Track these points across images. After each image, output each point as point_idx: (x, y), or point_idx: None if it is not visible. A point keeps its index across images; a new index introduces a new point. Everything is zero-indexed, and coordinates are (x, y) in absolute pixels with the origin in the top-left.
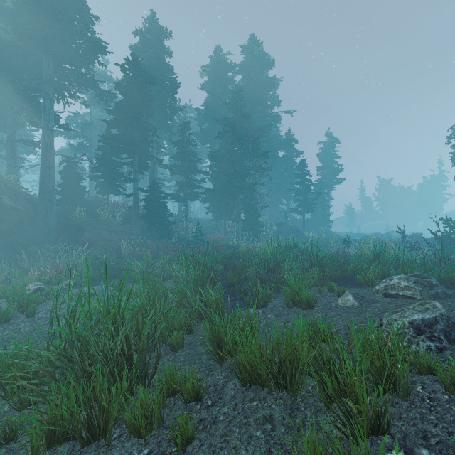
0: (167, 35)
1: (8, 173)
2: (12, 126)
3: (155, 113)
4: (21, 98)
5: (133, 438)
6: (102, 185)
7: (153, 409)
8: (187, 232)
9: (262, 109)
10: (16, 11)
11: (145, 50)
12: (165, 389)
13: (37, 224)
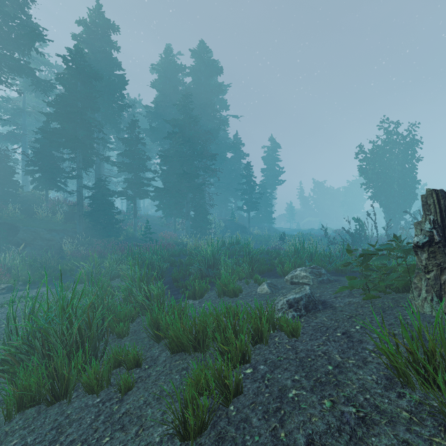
0: (114, 29)
1: None
2: None
3: (101, 108)
4: None
5: (88, 395)
6: (40, 181)
7: (103, 374)
8: (136, 229)
9: (211, 113)
10: None
11: (90, 41)
12: (112, 362)
13: None
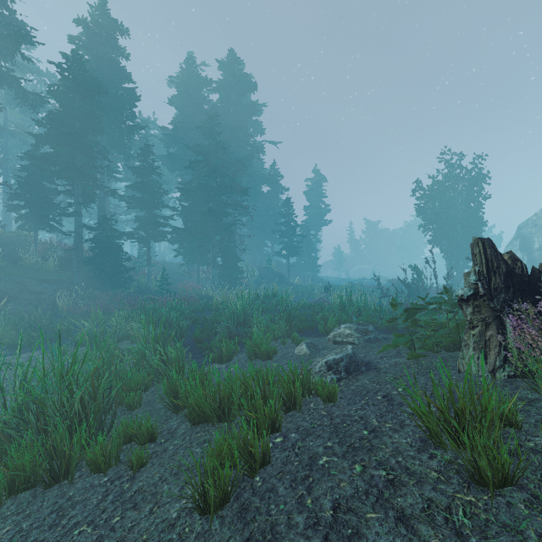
0: (123, 32)
1: None
2: None
3: (106, 128)
4: None
5: (93, 474)
6: (27, 218)
7: (111, 450)
8: (150, 279)
9: (243, 138)
10: None
11: (91, 45)
12: (122, 437)
13: None
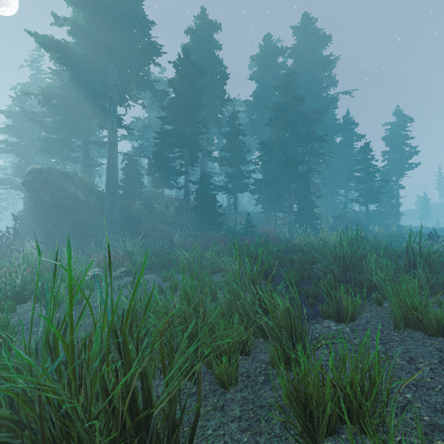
0: (216, 28)
1: (84, 172)
2: (86, 132)
3: (205, 107)
4: (92, 105)
5: None
6: (158, 180)
7: None
8: (236, 224)
9: (317, 91)
10: (88, 30)
11: (196, 47)
12: None
13: (104, 216)
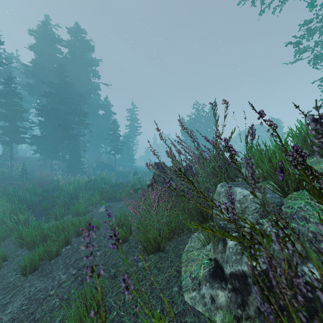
0: None
1: None
2: None
3: None
4: None
5: None
6: None
7: None
8: (12, 170)
9: (85, 80)
10: None
11: None
12: None
13: None
